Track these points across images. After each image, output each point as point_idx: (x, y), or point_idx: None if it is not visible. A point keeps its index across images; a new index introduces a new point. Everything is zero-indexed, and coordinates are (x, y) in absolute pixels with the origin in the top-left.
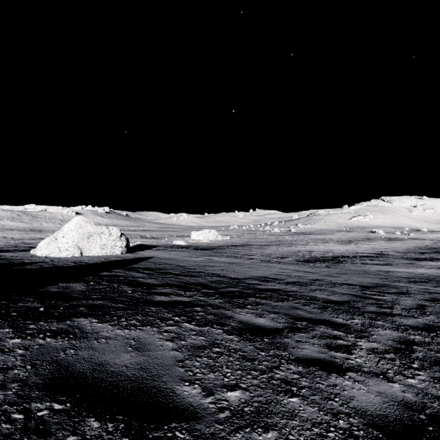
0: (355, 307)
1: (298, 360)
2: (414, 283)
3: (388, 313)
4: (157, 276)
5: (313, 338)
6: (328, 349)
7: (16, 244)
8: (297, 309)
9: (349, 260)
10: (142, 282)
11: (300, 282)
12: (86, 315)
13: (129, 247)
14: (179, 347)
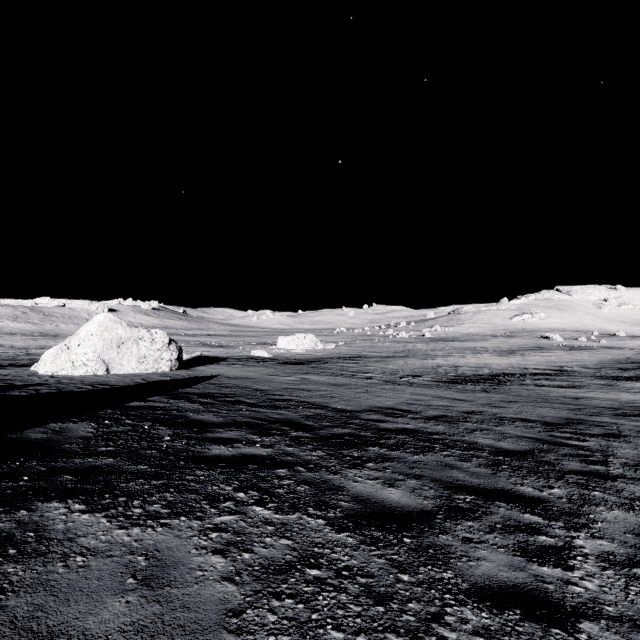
0: (545, 463)
1: (476, 593)
2: (624, 417)
3: (603, 473)
4: (219, 407)
5: (492, 532)
6: (524, 558)
7: (16, 355)
8: (452, 469)
9: (516, 380)
10: (193, 419)
11: (447, 416)
12: (66, 495)
13: (184, 361)
14: (237, 570)
